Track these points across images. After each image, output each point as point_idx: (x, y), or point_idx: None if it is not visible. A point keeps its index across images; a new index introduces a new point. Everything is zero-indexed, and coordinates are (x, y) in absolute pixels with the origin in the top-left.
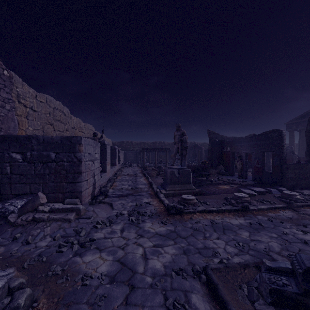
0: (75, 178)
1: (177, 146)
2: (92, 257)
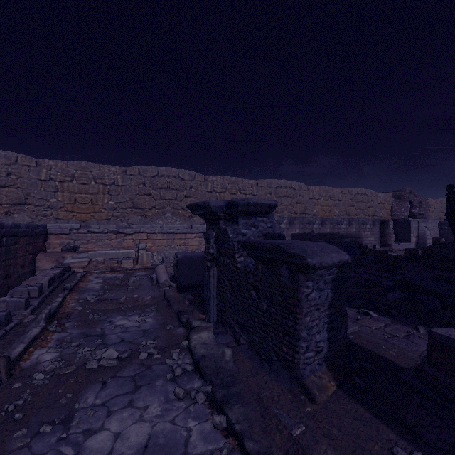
0: None
1: None
2: None
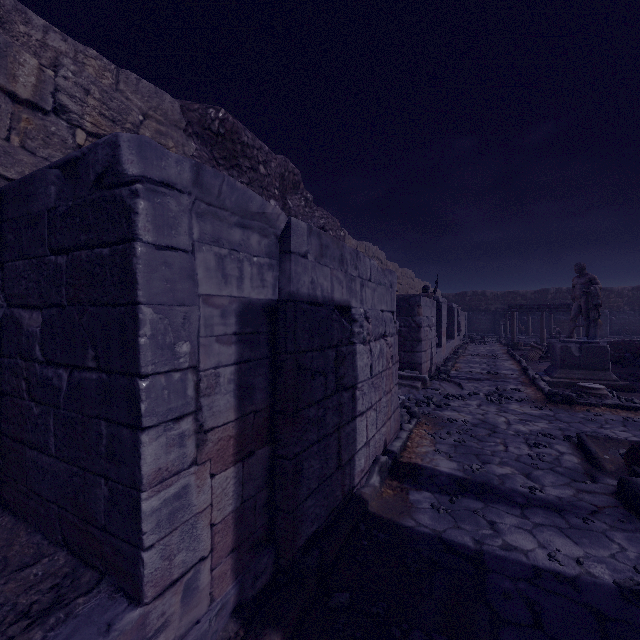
0: (414, 346)
1: (577, 302)
2: (451, 413)
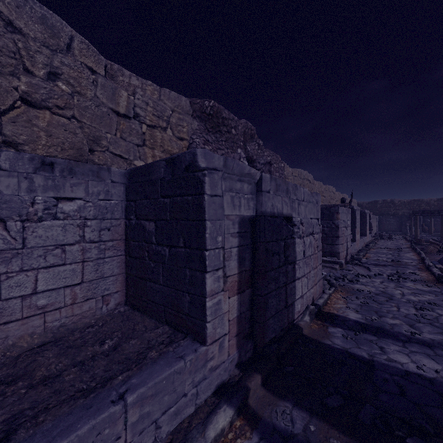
0: (333, 241)
1: None
2: (360, 286)
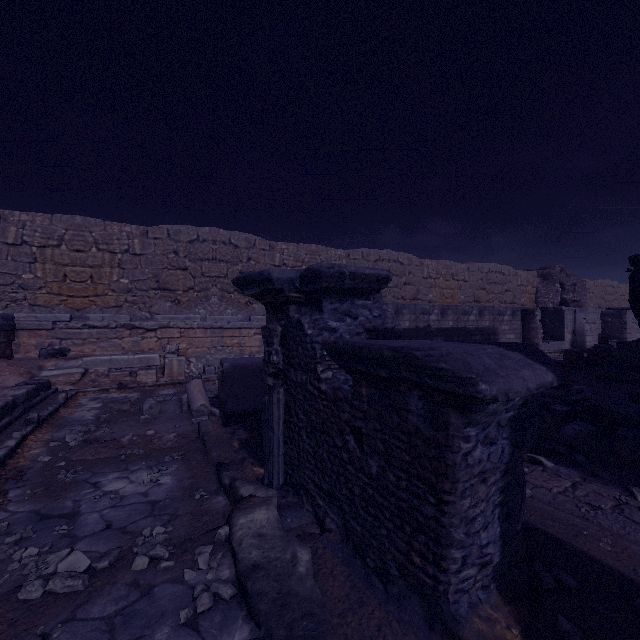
0: (622, 331)
1: None
2: None
